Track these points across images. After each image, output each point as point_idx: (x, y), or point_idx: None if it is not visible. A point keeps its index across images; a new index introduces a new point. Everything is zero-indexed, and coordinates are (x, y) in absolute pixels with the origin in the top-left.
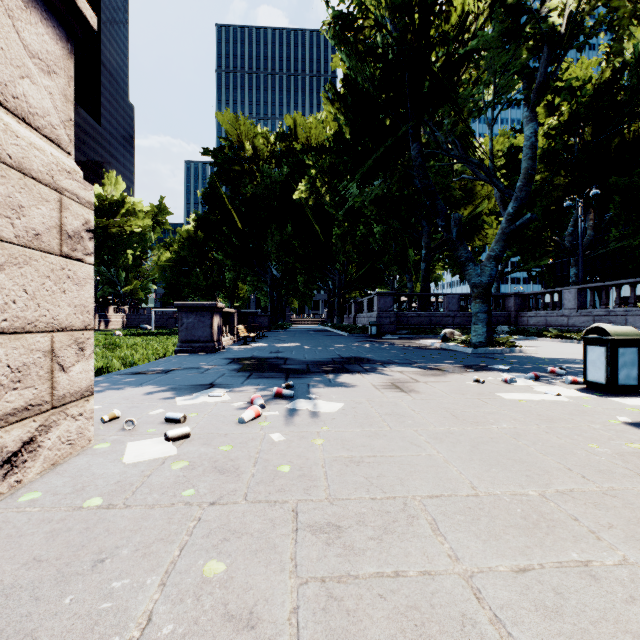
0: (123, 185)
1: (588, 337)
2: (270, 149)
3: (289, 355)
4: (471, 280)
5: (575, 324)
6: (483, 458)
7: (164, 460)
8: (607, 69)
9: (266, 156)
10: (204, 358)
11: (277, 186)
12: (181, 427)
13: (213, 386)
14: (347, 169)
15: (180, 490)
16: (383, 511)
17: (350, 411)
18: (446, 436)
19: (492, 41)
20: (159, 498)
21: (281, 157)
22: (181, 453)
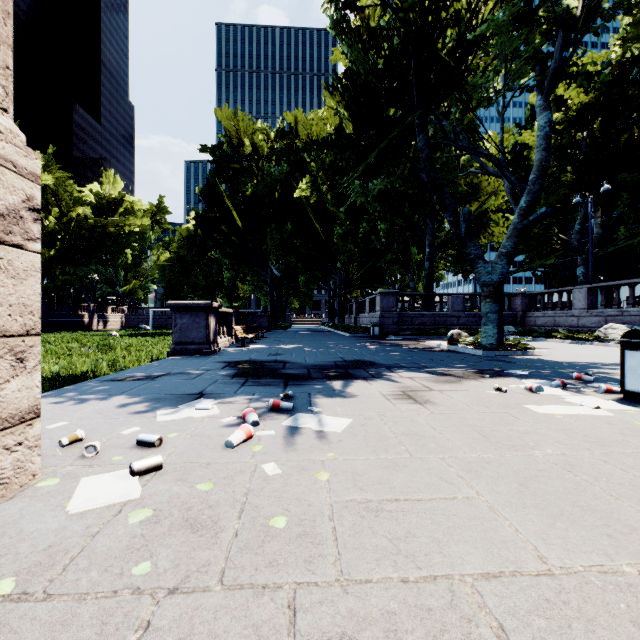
0: (122, 184)
1: (627, 341)
2: (270, 146)
3: (289, 358)
4: (481, 278)
5: (585, 325)
6: (539, 504)
7: (121, 507)
8: (617, 62)
9: (266, 153)
10: (198, 361)
11: (277, 184)
12: (151, 456)
13: (202, 396)
14: (349, 165)
15: (131, 563)
16: (422, 608)
17: (359, 430)
18: (482, 467)
19: (503, 27)
20: (98, 579)
21: (281, 154)
22: (146, 495)
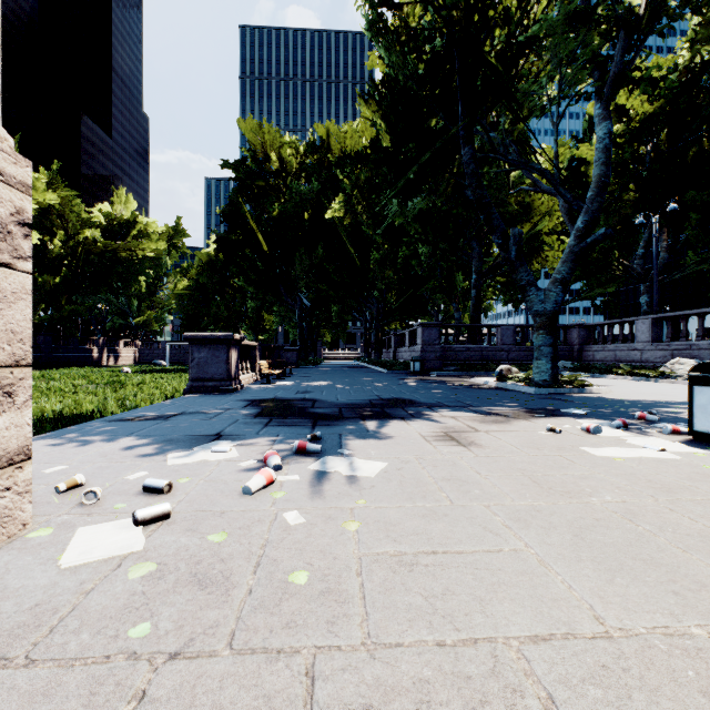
0: (135, 204)
1: (696, 375)
2: (299, 162)
3: (319, 396)
4: (533, 307)
5: (650, 359)
6: (596, 557)
7: (121, 560)
8: (684, 67)
9: (295, 170)
10: (217, 400)
11: (307, 203)
12: (158, 504)
13: (220, 437)
14: (386, 182)
15: (128, 624)
16: (460, 675)
17: (395, 474)
18: (532, 516)
19: (557, 27)
20: (89, 643)
21: (312, 171)
22: (150, 547)
